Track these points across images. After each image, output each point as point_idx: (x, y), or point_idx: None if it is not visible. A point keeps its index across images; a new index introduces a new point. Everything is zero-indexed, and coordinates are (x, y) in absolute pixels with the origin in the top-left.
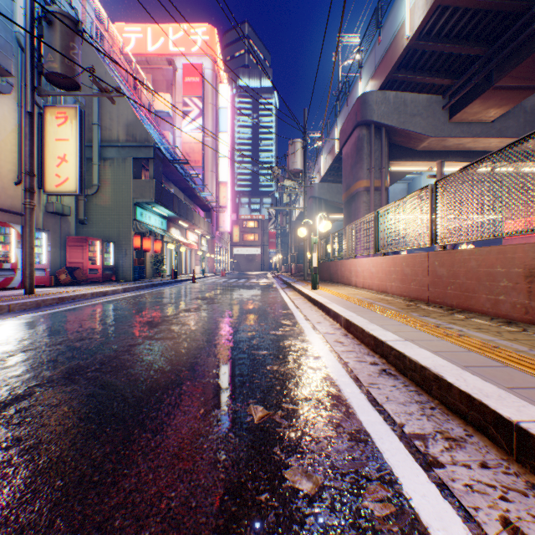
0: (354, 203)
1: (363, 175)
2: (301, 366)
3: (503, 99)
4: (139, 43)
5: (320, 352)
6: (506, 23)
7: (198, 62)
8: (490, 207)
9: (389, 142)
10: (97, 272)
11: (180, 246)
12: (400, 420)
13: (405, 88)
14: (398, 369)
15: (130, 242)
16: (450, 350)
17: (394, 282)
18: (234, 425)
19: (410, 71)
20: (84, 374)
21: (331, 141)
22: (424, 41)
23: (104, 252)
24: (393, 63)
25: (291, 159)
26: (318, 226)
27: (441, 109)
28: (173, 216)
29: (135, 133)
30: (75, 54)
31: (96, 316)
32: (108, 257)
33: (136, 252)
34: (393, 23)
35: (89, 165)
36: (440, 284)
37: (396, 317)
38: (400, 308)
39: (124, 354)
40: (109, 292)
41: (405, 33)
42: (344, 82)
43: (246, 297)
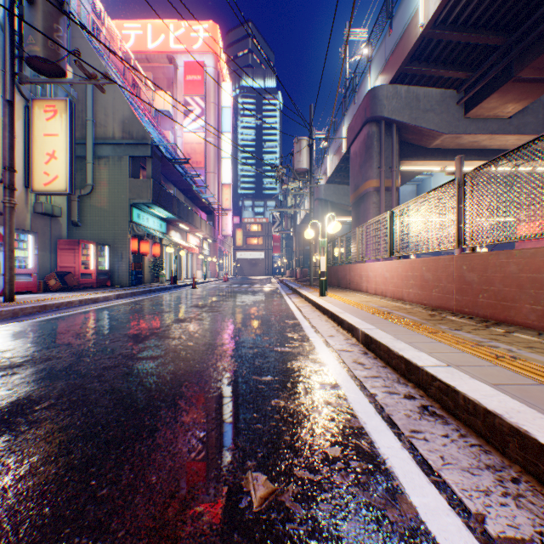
0: (363, 204)
1: (372, 174)
2: (315, 400)
3: (523, 93)
4: (138, 40)
5: (338, 378)
6: (528, 10)
7: (200, 60)
8: (536, 201)
9: (399, 140)
10: (90, 277)
11: (181, 249)
12: (476, 507)
13: (417, 82)
14: (444, 408)
15: (127, 245)
16: (513, 382)
17: (413, 288)
18: (221, 518)
19: (423, 63)
20: (29, 415)
21: (338, 140)
22: (439, 30)
23: (98, 255)
24: (405, 54)
25: (296, 157)
26: (323, 230)
27: (456, 104)
28: (173, 219)
29: (132, 130)
30: (60, 37)
31: (77, 328)
32: (102, 261)
33: (134, 256)
34: (405, 12)
35: (83, 164)
36: (470, 292)
37: (424, 331)
38: (424, 318)
39: (93, 381)
40: (99, 299)
41: (418, 21)
42: (352, 78)
43: (248, 304)
